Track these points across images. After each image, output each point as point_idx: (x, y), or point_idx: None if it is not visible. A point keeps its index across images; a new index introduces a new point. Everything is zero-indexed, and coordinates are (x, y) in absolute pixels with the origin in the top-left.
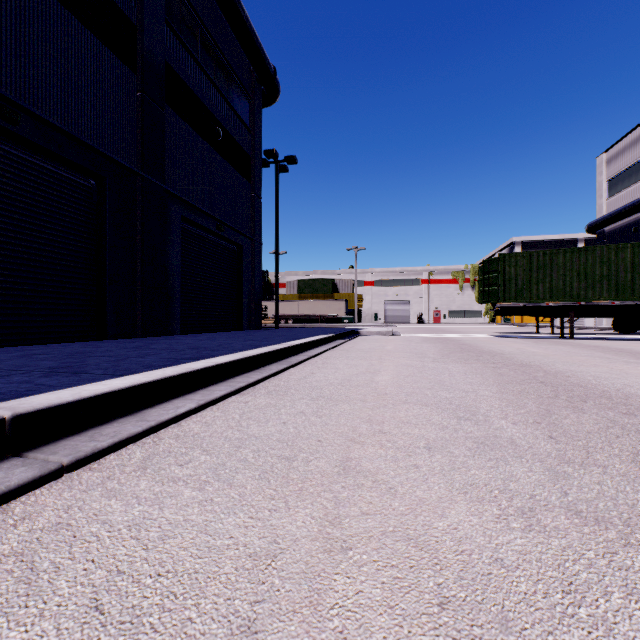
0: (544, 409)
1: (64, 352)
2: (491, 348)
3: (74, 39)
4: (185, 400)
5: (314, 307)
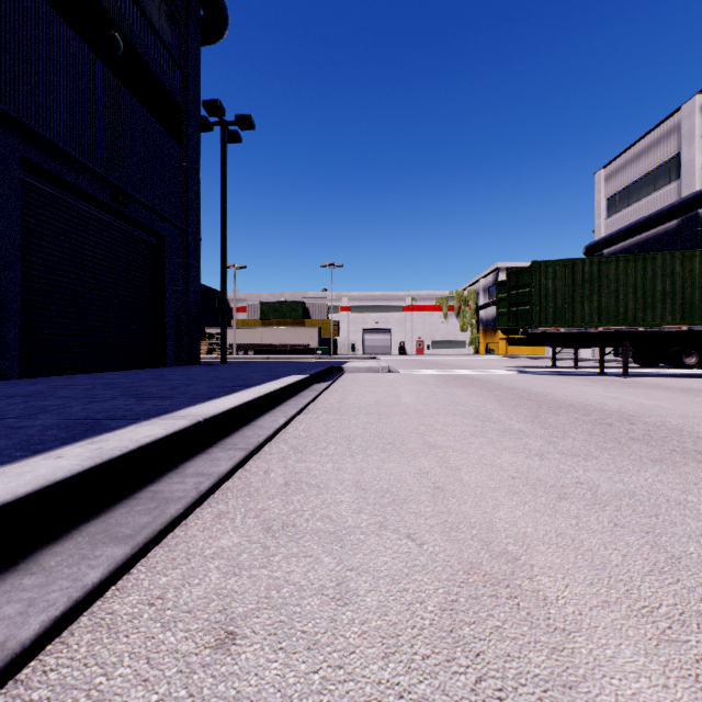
0: None
1: None
2: (571, 397)
3: None
4: None
5: (281, 335)
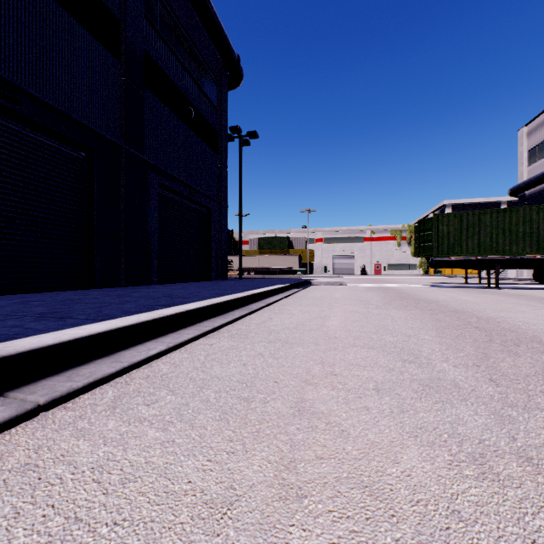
0: (481, 353)
1: (56, 299)
2: (427, 296)
3: (67, 32)
4: (157, 343)
5: (272, 261)
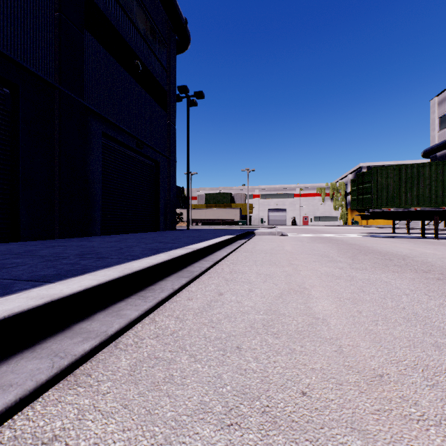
0: None
1: None
2: (384, 249)
3: None
4: None
5: (217, 213)
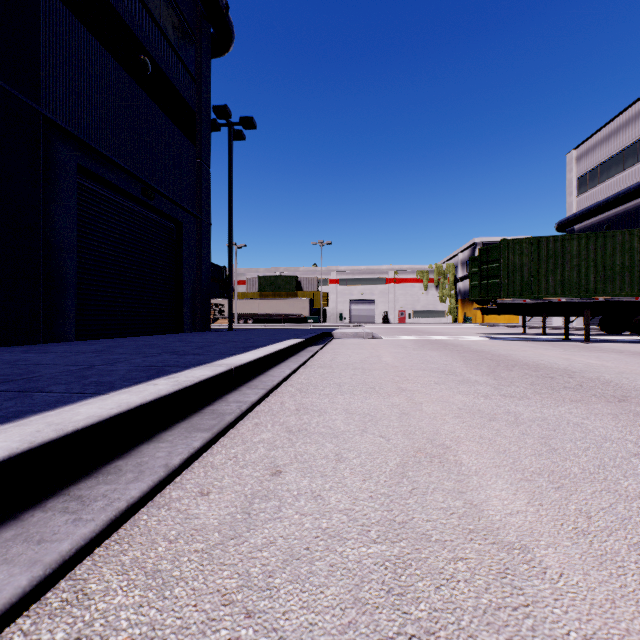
0: None
1: None
2: (529, 358)
3: None
4: None
5: (276, 306)
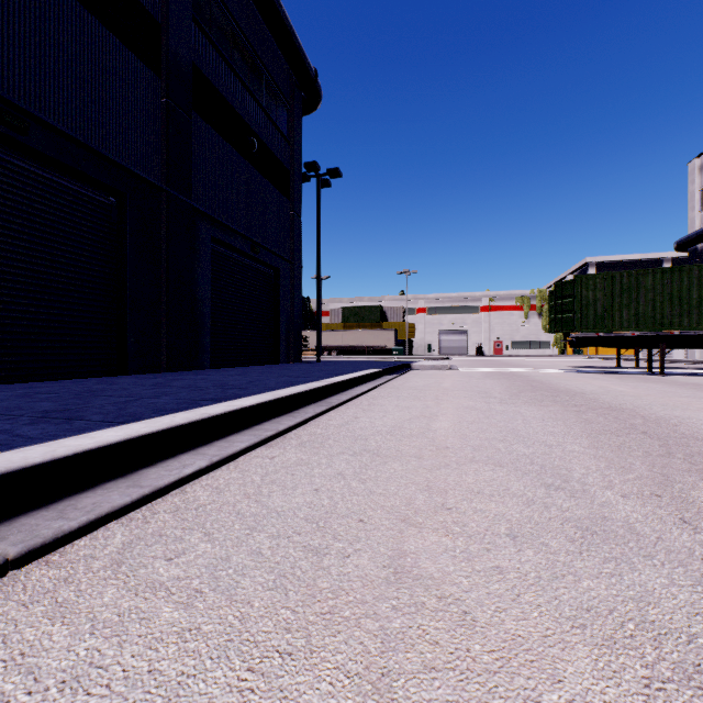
0: (659, 474)
1: (72, 390)
2: (568, 386)
3: (91, 39)
4: (196, 455)
5: (360, 337)
